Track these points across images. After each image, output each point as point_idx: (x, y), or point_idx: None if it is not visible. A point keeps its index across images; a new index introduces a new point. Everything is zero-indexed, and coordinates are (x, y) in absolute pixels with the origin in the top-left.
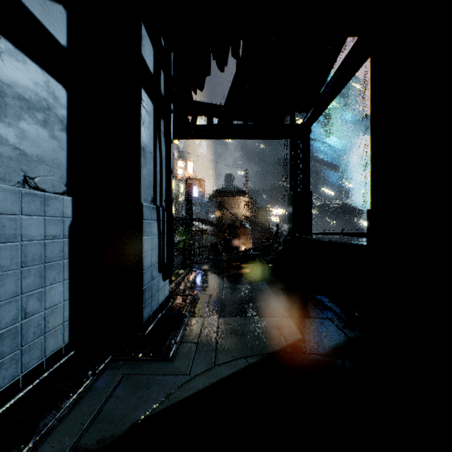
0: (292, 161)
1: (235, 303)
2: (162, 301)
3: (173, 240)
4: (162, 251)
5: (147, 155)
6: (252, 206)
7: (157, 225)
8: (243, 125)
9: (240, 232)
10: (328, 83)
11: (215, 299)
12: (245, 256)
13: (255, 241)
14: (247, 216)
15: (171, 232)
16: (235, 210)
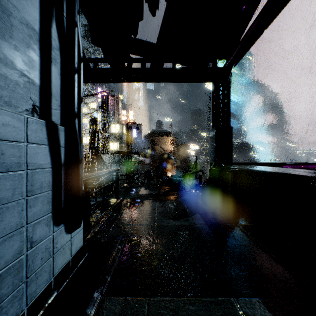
0: (213, 101)
1: (170, 256)
2: (66, 263)
3: (79, 175)
4: (66, 191)
5: (13, 20)
6: (176, 143)
7: (50, 152)
8: (172, 68)
9: (167, 162)
10: (255, 19)
11: (145, 248)
12: (172, 181)
13: (178, 168)
14: (172, 150)
15: (77, 162)
16: (163, 146)
